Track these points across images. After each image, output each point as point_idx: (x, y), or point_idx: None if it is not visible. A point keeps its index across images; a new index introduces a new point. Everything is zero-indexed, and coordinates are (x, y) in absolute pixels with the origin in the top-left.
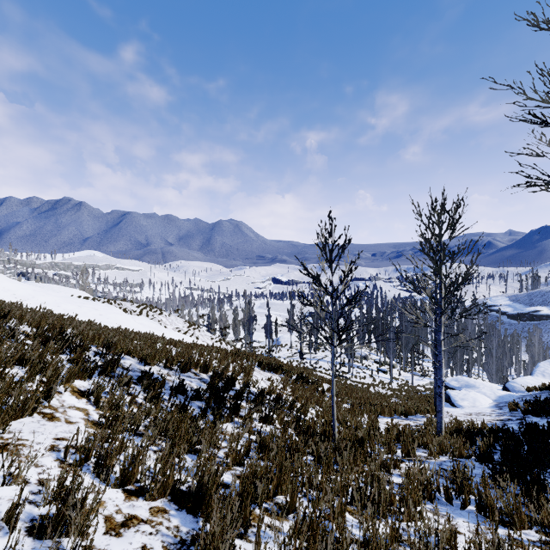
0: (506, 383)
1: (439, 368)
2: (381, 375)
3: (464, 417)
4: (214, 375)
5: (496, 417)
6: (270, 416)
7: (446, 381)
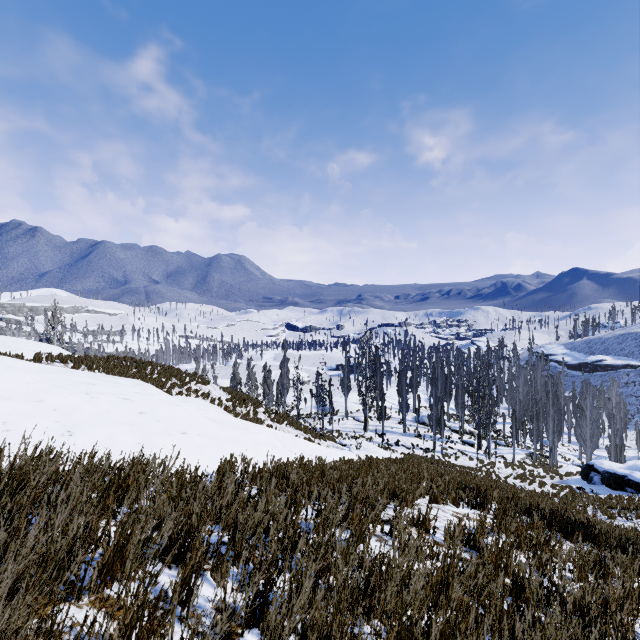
0: None
1: None
2: (469, 449)
3: None
4: None
5: None
6: None
7: (627, 473)
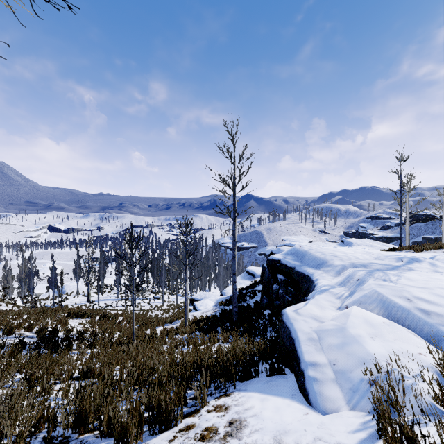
0: (222, 291)
1: (185, 293)
2: (156, 301)
3: (200, 315)
4: (40, 330)
5: (213, 311)
6: (94, 343)
7: (195, 297)
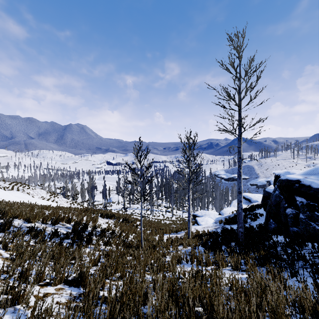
0: (220, 211)
1: (189, 208)
2: (167, 213)
3: (201, 229)
4: (75, 224)
5: (214, 227)
6: (109, 241)
7: (196, 213)
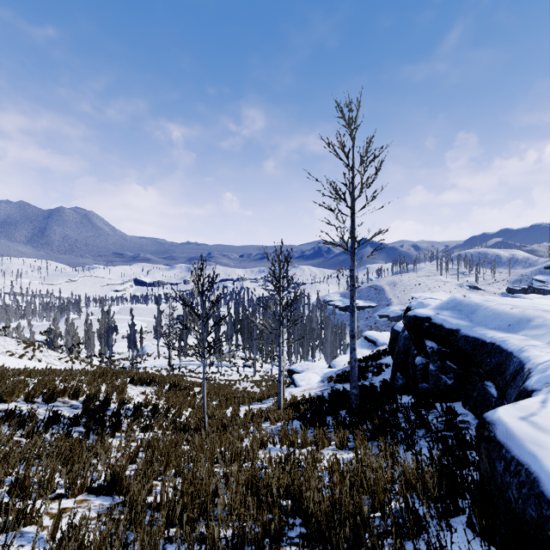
0: (331, 363)
1: (279, 362)
2: (246, 369)
3: (301, 393)
4: (87, 399)
5: (319, 389)
6: (150, 424)
7: (294, 368)
